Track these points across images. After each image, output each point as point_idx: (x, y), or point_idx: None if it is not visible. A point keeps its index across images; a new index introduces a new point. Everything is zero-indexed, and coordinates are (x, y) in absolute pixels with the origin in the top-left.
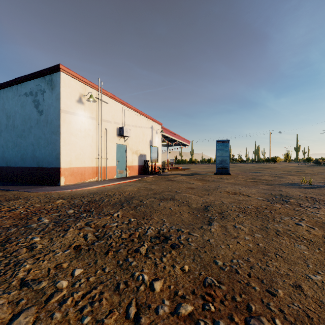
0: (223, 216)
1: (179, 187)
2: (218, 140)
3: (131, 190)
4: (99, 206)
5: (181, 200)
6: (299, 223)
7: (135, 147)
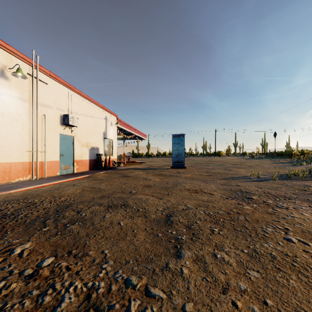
0: (193, 232)
1: (134, 185)
2: (174, 134)
3: (71, 193)
4: (1, 230)
5: (136, 206)
6: (288, 237)
7: (86, 139)
